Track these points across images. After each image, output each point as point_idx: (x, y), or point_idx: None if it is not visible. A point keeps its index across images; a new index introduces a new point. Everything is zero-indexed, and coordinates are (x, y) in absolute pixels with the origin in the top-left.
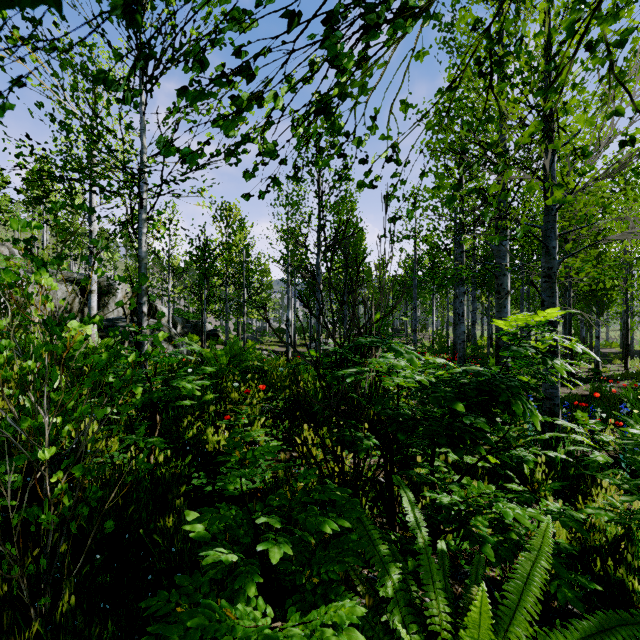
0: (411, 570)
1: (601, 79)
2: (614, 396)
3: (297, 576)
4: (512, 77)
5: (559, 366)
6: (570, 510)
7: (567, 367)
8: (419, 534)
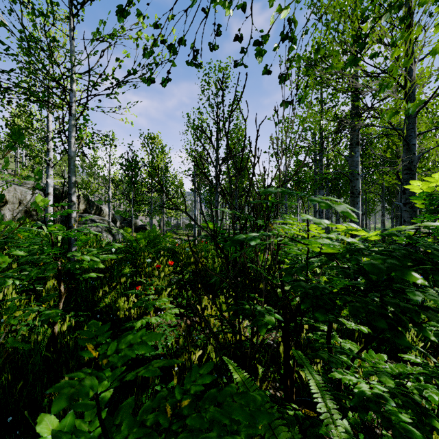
0: None
1: None
2: None
3: None
4: None
5: None
6: None
7: None
8: (335, 430)
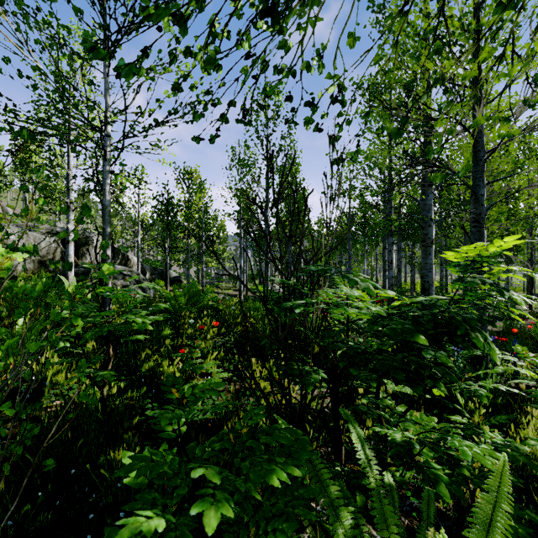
0: (360, 506)
1: (537, 26)
2: (524, 332)
3: (240, 533)
4: (445, 37)
5: (517, 297)
6: (514, 442)
7: (523, 299)
8: (371, 473)
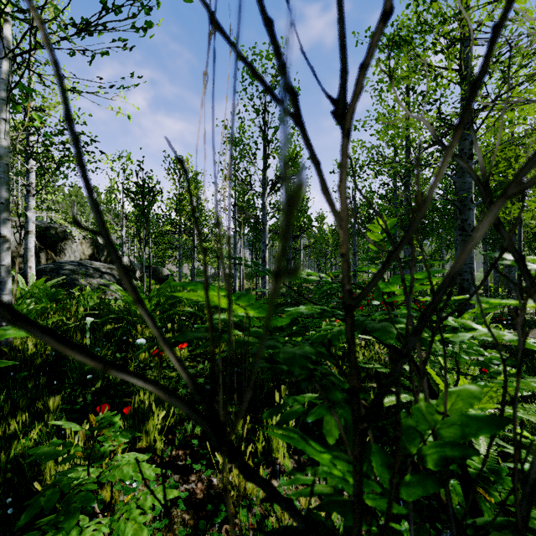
0: None
1: None
2: None
3: None
4: None
5: None
6: None
7: None
8: None
